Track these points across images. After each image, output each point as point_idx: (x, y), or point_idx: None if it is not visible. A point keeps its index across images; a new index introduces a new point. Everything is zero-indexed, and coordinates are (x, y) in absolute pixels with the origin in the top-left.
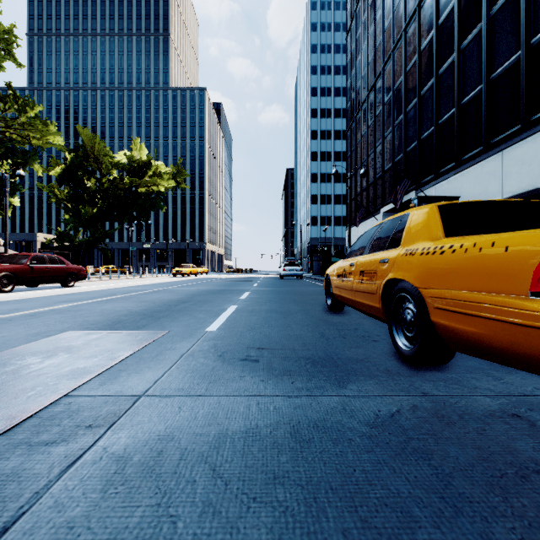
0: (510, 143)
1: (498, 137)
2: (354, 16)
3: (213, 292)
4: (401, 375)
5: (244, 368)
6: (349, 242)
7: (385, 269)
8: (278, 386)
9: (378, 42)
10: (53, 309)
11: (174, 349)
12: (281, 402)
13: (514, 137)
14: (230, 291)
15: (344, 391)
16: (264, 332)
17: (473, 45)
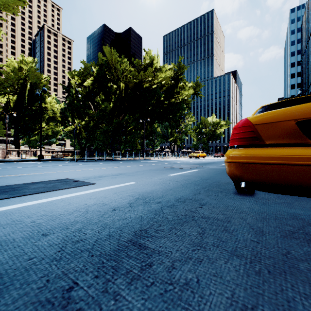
0: None
1: None
2: (302, 58)
3: None
4: None
5: None
6: None
7: None
8: None
9: (307, 77)
10: None
11: None
12: None
13: None
14: None
15: None
16: None
17: None
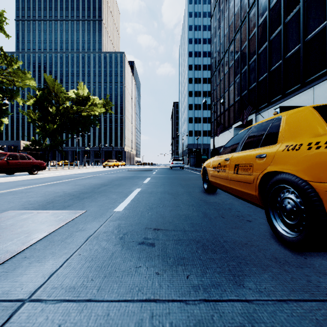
0: (319, 81)
1: (310, 77)
2: (216, 6)
3: (126, 178)
4: (290, 264)
5: (140, 254)
6: (214, 146)
7: (262, 163)
8: (174, 282)
9: (231, 21)
10: (11, 191)
11: (83, 230)
12: (178, 313)
13: (321, 77)
14: (137, 177)
15: (243, 291)
16: (159, 211)
17: (294, 20)
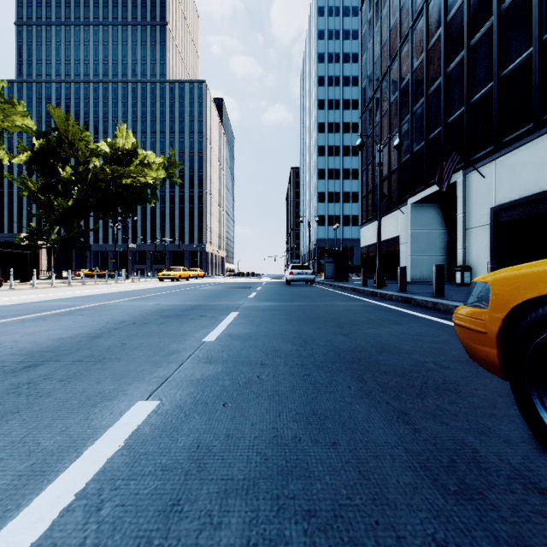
0: None
1: None
2: None
3: (169, 314)
4: None
5: None
6: (379, 236)
7: None
8: None
9: None
10: None
11: None
12: None
13: None
14: (204, 311)
15: None
16: None
17: None
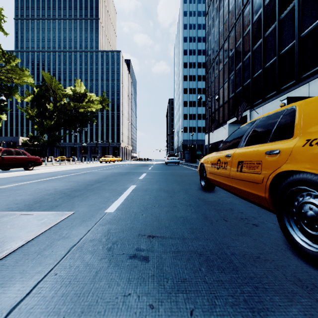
0: (314, 77)
1: (305, 73)
2: (210, 4)
3: (121, 174)
4: None
5: (131, 274)
6: (209, 142)
7: (275, 160)
8: None
9: (225, 19)
10: (1, 188)
11: (67, 238)
12: None
13: (317, 73)
14: (133, 173)
15: None
16: (155, 213)
17: (288, 16)
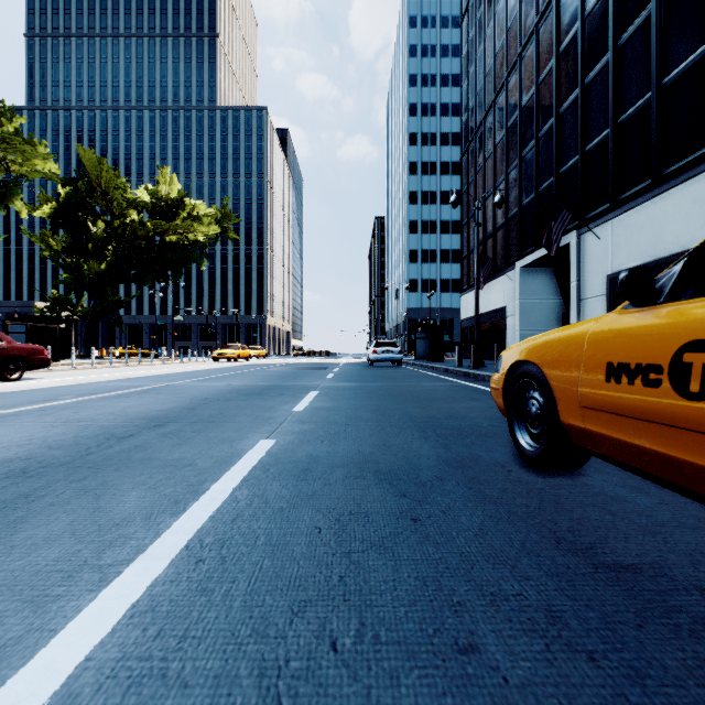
0: None
1: None
2: None
3: (248, 392)
4: None
5: None
6: (477, 309)
7: None
8: None
9: (511, 19)
10: None
11: None
12: None
13: None
14: (282, 390)
15: None
16: None
17: None
